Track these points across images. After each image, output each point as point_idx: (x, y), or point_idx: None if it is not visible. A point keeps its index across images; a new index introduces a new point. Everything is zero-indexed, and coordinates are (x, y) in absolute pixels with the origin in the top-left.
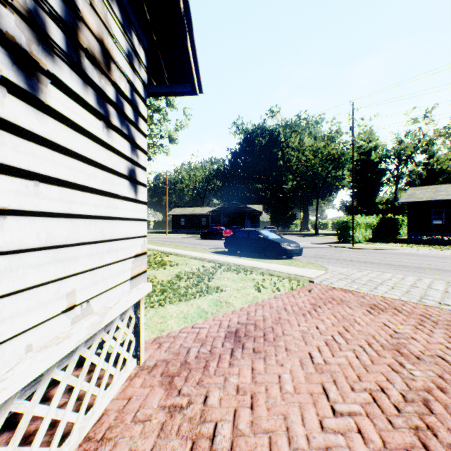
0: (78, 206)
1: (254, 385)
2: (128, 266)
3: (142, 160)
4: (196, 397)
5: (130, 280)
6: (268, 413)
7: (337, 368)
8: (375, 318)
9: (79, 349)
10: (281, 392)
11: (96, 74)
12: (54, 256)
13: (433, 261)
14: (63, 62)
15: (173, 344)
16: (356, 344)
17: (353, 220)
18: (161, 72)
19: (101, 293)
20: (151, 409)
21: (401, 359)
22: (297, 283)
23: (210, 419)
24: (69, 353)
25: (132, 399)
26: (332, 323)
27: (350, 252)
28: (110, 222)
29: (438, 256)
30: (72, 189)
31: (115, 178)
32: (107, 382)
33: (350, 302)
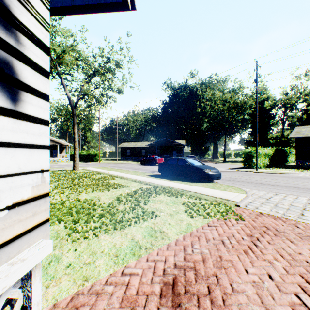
0: None
1: None
2: None
3: (36, 55)
4: None
5: None
6: None
7: None
8: None
9: None
10: None
11: None
12: None
13: None
14: None
15: None
16: None
17: (257, 150)
18: None
19: None
20: None
21: None
22: (225, 207)
23: None
24: None
25: None
26: (285, 269)
27: (257, 176)
28: None
29: None
30: None
31: None
32: None
33: (287, 233)
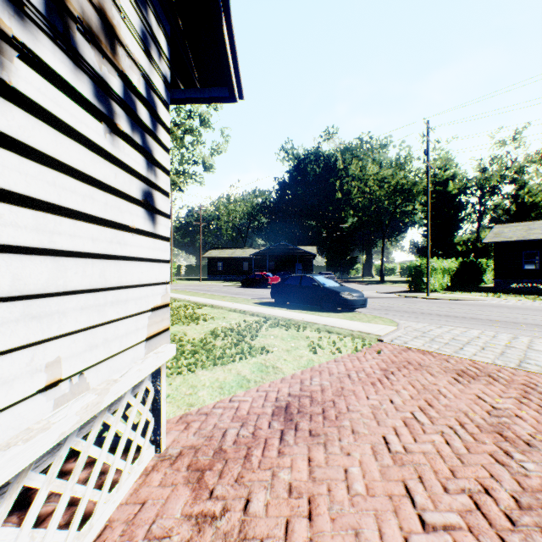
0: (65, 239)
1: (312, 484)
2: (143, 323)
3: (163, 182)
4: (233, 501)
5: (145, 341)
6: (332, 526)
7: (422, 459)
8: (465, 388)
9: (69, 441)
10: (349, 493)
11: (93, 56)
12: (25, 311)
13: (528, 315)
14: (39, 29)
15: (205, 424)
16: (444, 424)
17: (428, 264)
18: (190, 70)
19: (102, 361)
20: (172, 520)
21: (506, 445)
22: (362, 342)
23: (252, 535)
24: (53, 447)
25: (147, 505)
26: (411, 396)
27: (425, 303)
28: (115, 263)
29: (534, 308)
30: (56, 214)
31: (123, 203)
32: (114, 479)
33: (431, 367)
